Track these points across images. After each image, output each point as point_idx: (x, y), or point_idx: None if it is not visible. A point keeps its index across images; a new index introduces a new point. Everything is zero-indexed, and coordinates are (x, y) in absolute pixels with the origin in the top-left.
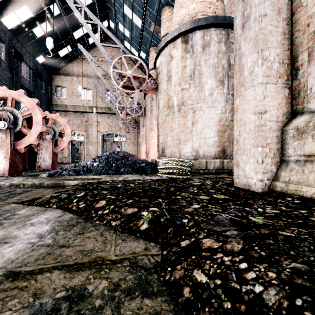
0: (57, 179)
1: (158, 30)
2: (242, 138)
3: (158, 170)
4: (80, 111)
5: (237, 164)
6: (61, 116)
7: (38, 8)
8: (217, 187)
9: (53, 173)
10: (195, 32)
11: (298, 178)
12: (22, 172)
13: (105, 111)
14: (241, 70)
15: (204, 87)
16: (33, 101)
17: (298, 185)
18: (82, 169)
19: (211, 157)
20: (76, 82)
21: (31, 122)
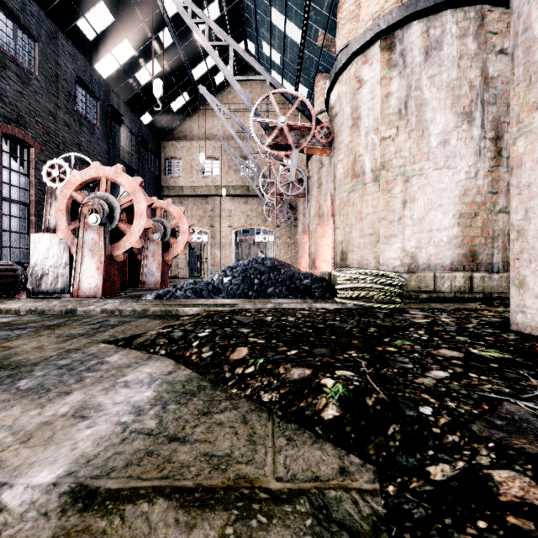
0: (168, 304)
1: (330, 42)
2: (534, 224)
3: (334, 291)
4: (203, 195)
5: (520, 283)
6: (175, 204)
7: (142, 40)
8: (471, 331)
9: (163, 294)
10: (408, 26)
11: None
12: (121, 291)
13: (240, 193)
14: (533, 76)
15: (429, 130)
16: (134, 180)
17: None
18: (205, 288)
19: (444, 267)
20: (195, 150)
21: (132, 214)
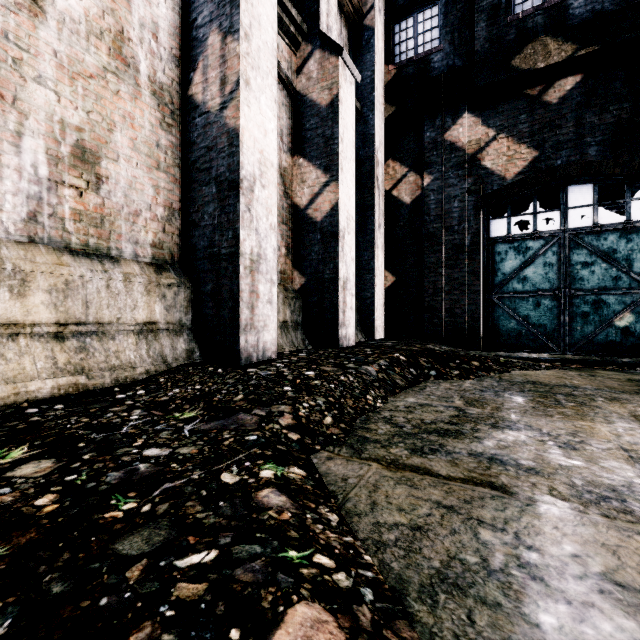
0: None
1: None
2: None
3: None
4: None
5: None
6: None
7: None
8: None
9: None
10: None
11: (0, 371)
12: None
13: None
14: None
15: None
16: None
17: (17, 384)
18: None
19: None
20: None
21: None
